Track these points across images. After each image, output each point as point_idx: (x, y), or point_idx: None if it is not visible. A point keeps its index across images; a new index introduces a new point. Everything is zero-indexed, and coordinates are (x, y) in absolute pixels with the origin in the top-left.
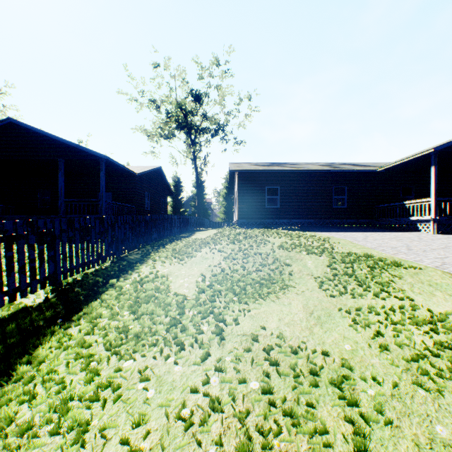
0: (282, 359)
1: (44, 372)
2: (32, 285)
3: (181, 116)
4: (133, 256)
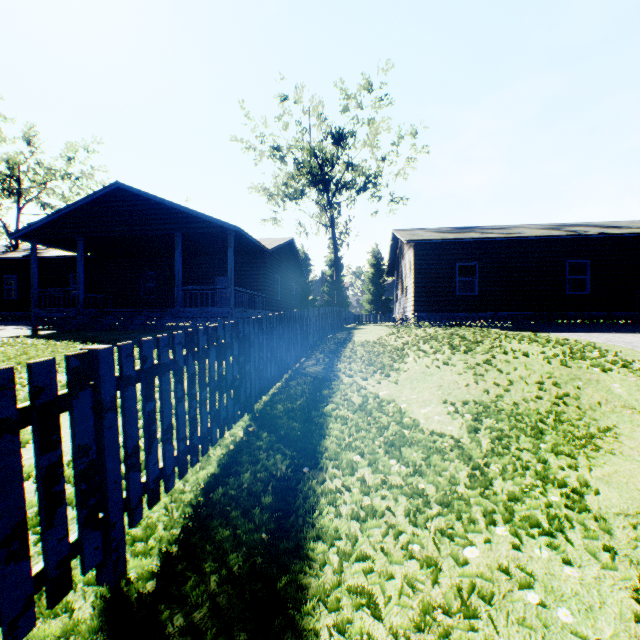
0: None
1: (353, 557)
2: (235, 413)
3: (315, 166)
4: (310, 367)
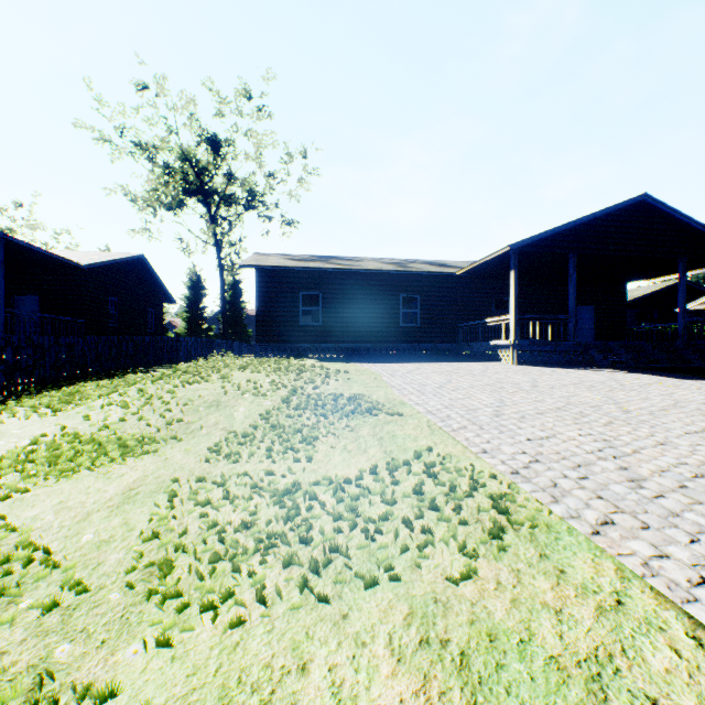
0: None
1: None
2: None
3: (192, 173)
4: None
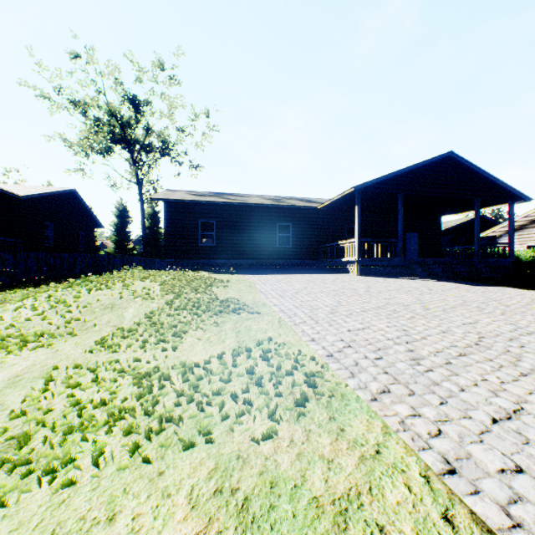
0: None
1: None
2: None
3: (117, 126)
4: None
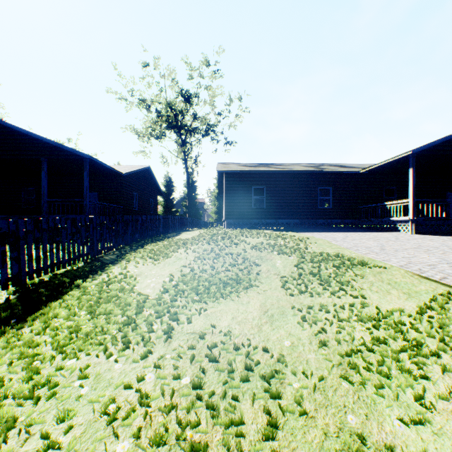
0: (223, 356)
1: None
2: None
3: (172, 115)
4: (108, 256)
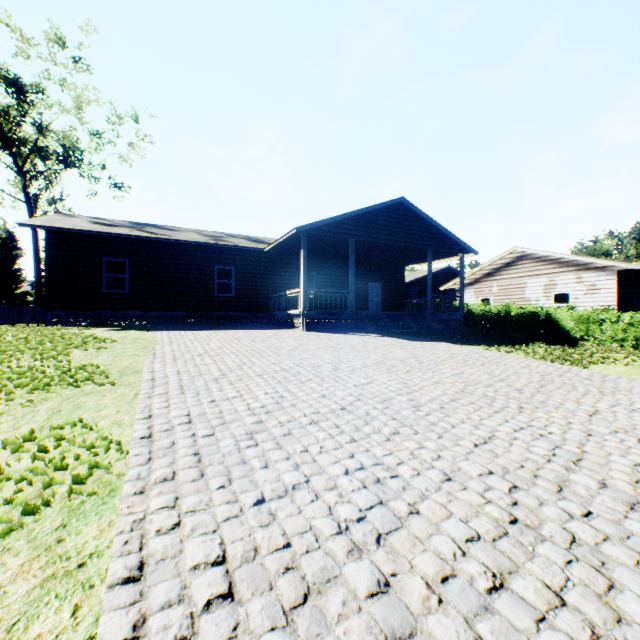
0: None
1: None
2: None
3: None
4: None
